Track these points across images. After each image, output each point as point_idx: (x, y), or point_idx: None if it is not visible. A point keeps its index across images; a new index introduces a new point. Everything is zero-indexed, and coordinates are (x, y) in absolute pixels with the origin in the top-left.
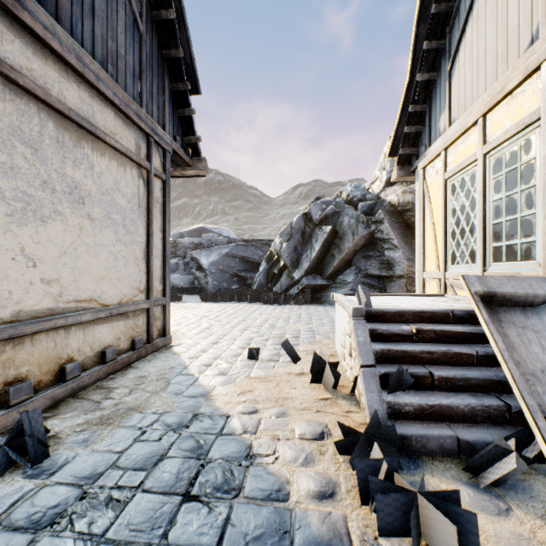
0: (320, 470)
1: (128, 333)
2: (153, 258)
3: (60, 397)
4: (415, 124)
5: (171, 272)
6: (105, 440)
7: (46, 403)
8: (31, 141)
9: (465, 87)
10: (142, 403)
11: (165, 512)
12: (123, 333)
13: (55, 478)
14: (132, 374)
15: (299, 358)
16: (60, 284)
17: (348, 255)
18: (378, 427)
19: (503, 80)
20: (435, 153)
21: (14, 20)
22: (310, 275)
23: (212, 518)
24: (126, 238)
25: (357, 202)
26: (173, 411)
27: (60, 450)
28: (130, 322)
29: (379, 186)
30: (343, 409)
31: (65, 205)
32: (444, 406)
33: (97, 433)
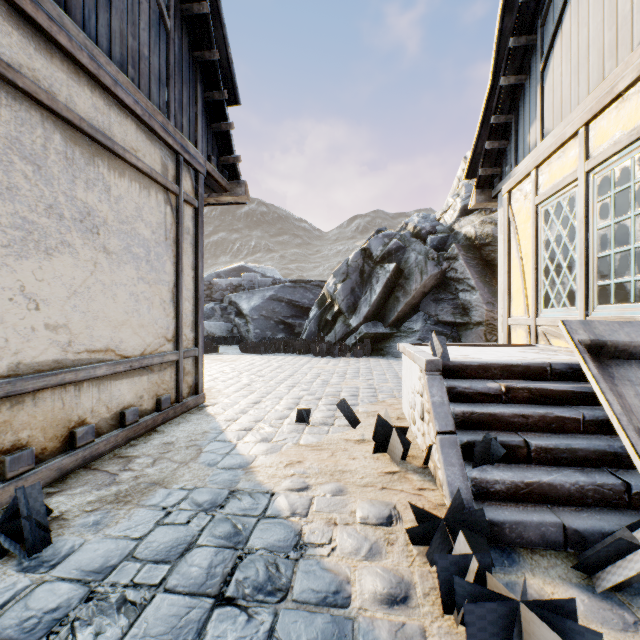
0: (388, 565)
1: (152, 391)
2: (182, 300)
3: (69, 467)
4: (499, 139)
5: (205, 319)
6: (120, 523)
7: (51, 475)
8: (34, 156)
9: (561, 91)
10: (167, 477)
11: (192, 620)
12: (146, 390)
13: (56, 572)
14: (157, 439)
15: (359, 422)
16: (69, 331)
17: (415, 298)
18: (461, 511)
19: (612, 79)
20: (523, 173)
21: (11, 7)
22: (370, 321)
23: (252, 629)
24: (150, 276)
25: (426, 235)
26: (205, 487)
27: (64, 536)
28: (156, 378)
29: (452, 216)
30: (414, 485)
31: (75, 235)
32: (545, 484)
33: (111, 514)
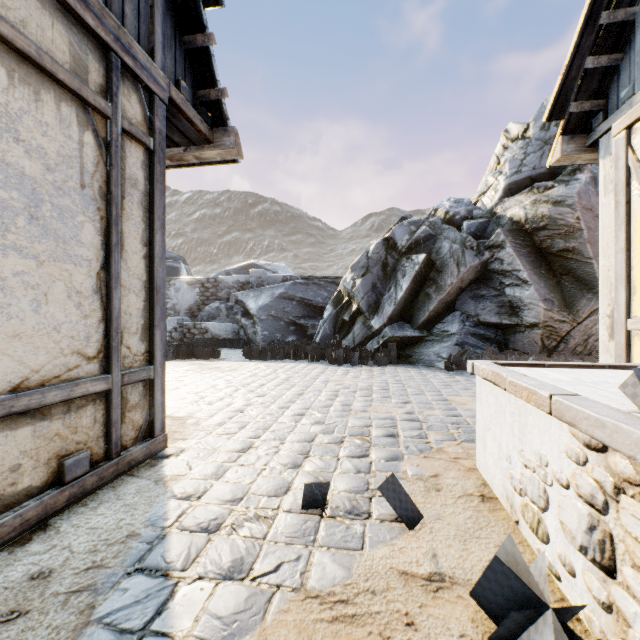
0: None
1: (47, 451)
2: (119, 291)
3: None
4: (607, 53)
5: (210, 319)
6: None
7: None
8: None
9: None
10: None
11: None
12: (29, 452)
13: None
14: (26, 561)
15: (420, 516)
16: None
17: (450, 295)
18: None
19: None
20: None
21: None
22: (395, 323)
23: None
24: (41, 245)
25: (461, 221)
26: None
27: None
28: (55, 426)
29: (493, 197)
30: None
31: None
32: None
33: None
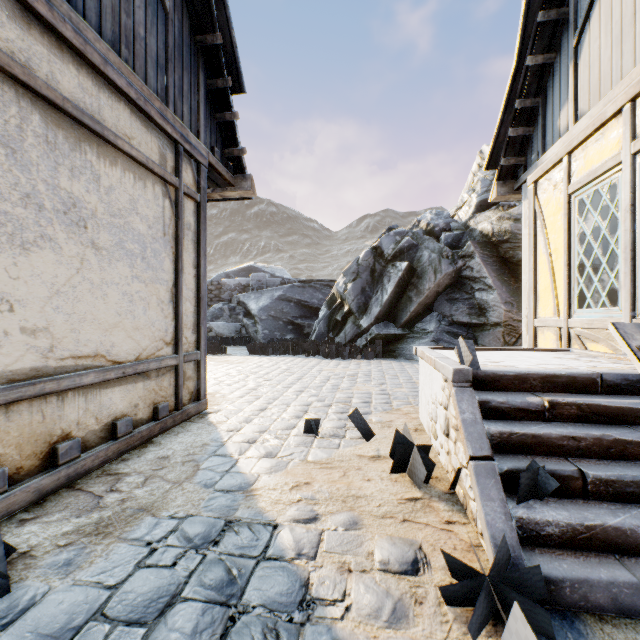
0: (418, 637)
1: (149, 399)
2: (182, 300)
3: (50, 488)
4: (523, 125)
5: (214, 319)
6: (95, 564)
7: (28, 498)
8: (7, 137)
9: (600, 66)
10: (157, 501)
11: None
12: (142, 398)
13: (6, 635)
14: (152, 453)
15: (373, 434)
16: (50, 335)
17: (429, 298)
18: (507, 562)
19: None
20: (553, 161)
21: None
22: (382, 322)
23: None
24: (146, 274)
25: (440, 233)
26: (198, 515)
27: (27, 581)
28: (152, 384)
29: (467, 212)
30: (442, 517)
31: (58, 228)
32: (611, 528)
33: (87, 551)
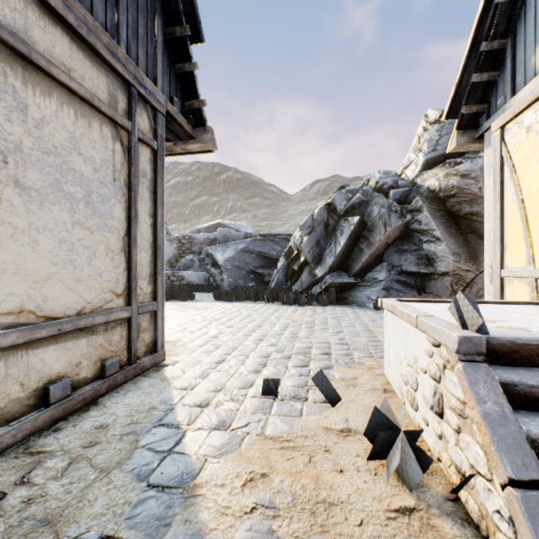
0: None
1: (95, 355)
2: (136, 249)
3: None
4: (488, 70)
5: (186, 269)
6: None
7: None
8: None
9: None
10: (70, 504)
11: None
12: (85, 355)
13: None
14: (91, 420)
15: (339, 398)
16: None
17: (379, 249)
18: None
19: None
20: (527, 101)
21: None
22: (335, 272)
23: None
24: (92, 221)
25: (388, 190)
26: (116, 536)
27: None
28: (99, 339)
29: (414, 170)
30: None
31: None
32: None
33: None
